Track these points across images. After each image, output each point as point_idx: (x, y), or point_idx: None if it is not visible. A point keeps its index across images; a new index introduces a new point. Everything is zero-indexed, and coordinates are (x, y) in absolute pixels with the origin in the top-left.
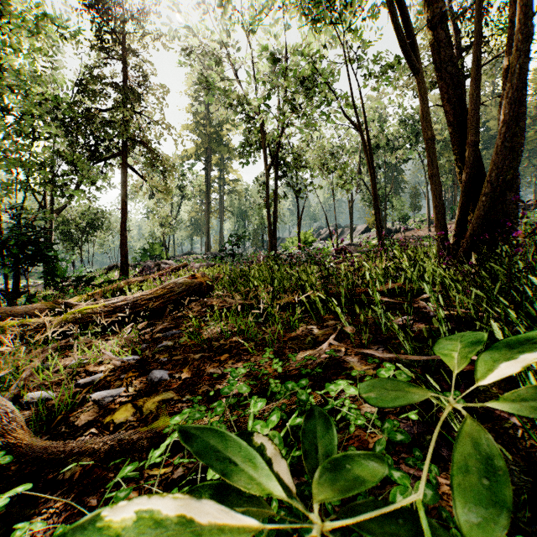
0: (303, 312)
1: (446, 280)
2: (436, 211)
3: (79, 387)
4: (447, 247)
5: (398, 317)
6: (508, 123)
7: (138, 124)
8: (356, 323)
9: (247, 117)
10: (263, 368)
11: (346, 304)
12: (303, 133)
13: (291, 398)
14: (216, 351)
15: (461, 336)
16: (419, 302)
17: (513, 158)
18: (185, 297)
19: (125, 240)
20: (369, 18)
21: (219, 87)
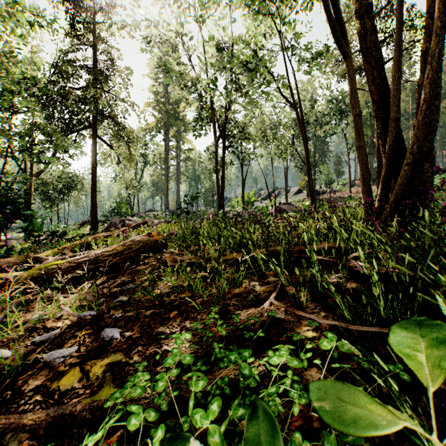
0: (246, 271)
1: (375, 242)
2: (363, 179)
3: (35, 344)
4: (372, 210)
5: (331, 274)
6: (429, 101)
7: (107, 101)
8: (294, 280)
9: (199, 96)
10: (208, 331)
11: (284, 260)
12: (246, 109)
13: (234, 367)
14: (167, 308)
15: (419, 326)
16: (350, 260)
17: (429, 132)
18: (141, 254)
19: (95, 200)
20: (304, 9)
21: (175, 71)
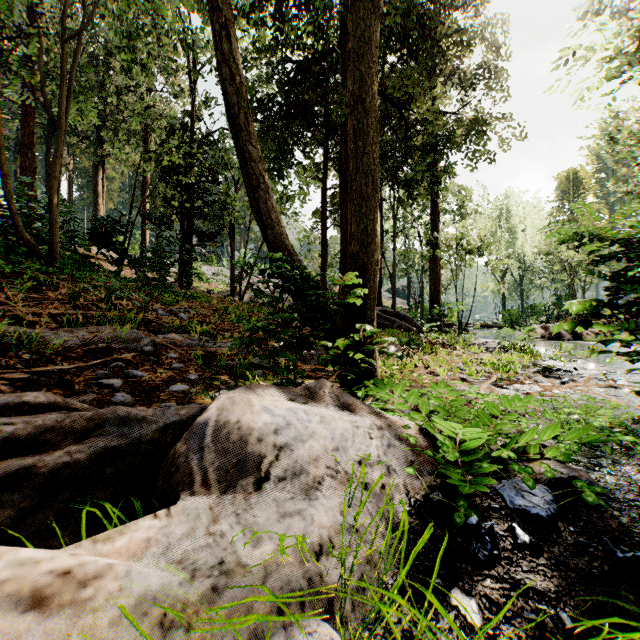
0: None
1: None
2: None
3: None
4: None
5: None
6: None
7: None
8: None
9: None
10: None
11: None
12: None
13: None
14: None
15: None
16: None
17: None
18: None
19: (572, 296)
20: None
21: None
